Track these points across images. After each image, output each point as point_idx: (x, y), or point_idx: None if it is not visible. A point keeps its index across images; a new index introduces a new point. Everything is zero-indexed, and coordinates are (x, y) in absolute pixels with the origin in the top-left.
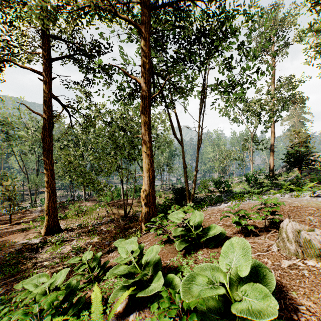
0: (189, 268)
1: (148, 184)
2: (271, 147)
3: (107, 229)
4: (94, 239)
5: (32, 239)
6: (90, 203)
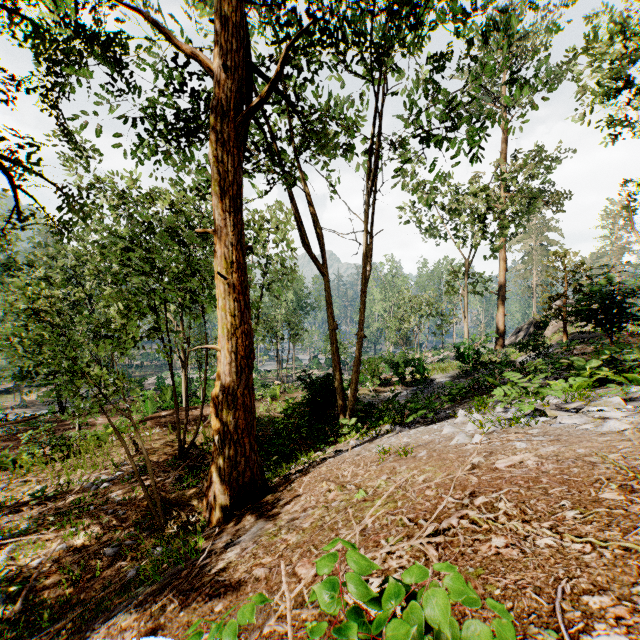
0: None
1: (232, 374)
2: (499, 291)
3: (122, 499)
4: (72, 540)
5: None
6: (103, 419)
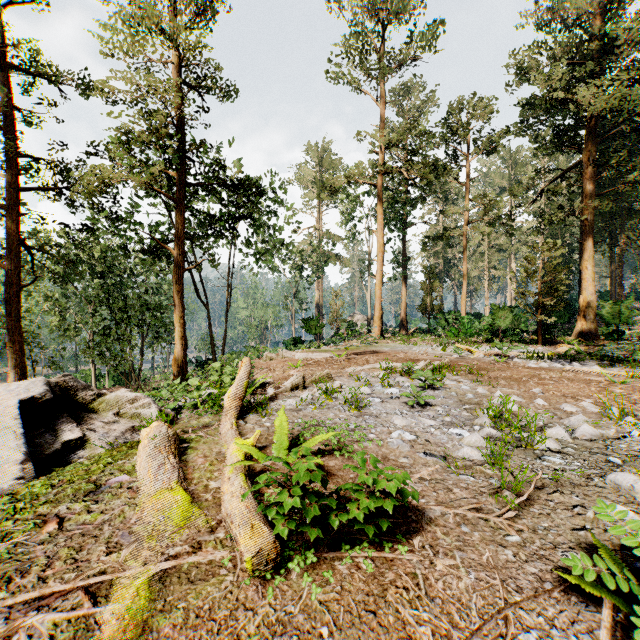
0: None
1: (182, 351)
2: (318, 307)
3: None
4: None
5: None
6: None
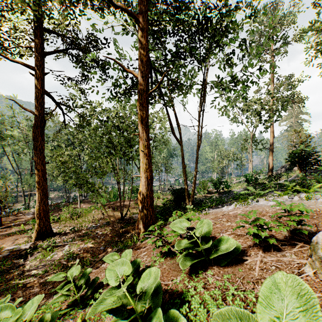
0: (198, 297)
1: (146, 185)
2: (270, 147)
3: (102, 233)
4: (88, 244)
5: (21, 244)
6: (85, 205)
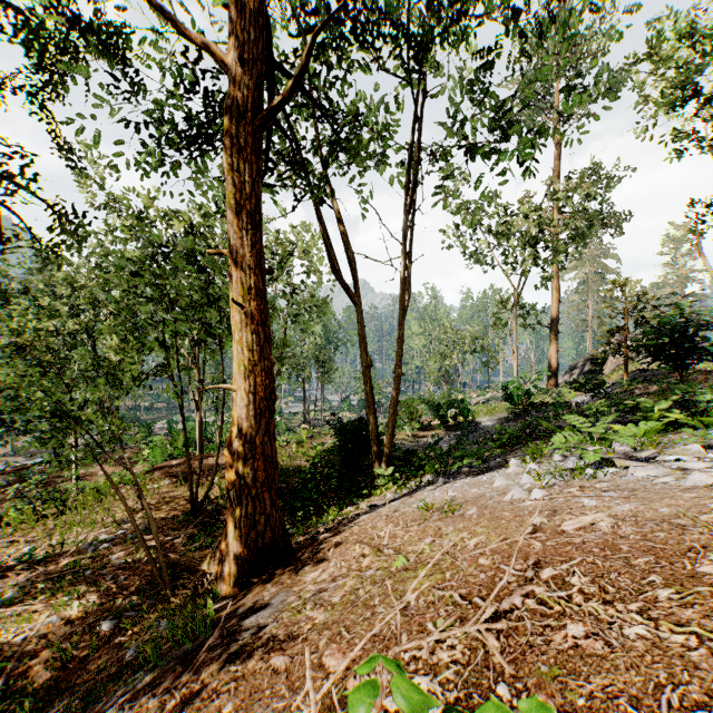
0: None
1: (250, 418)
2: (552, 324)
3: (123, 562)
4: (64, 612)
5: None
6: (106, 469)
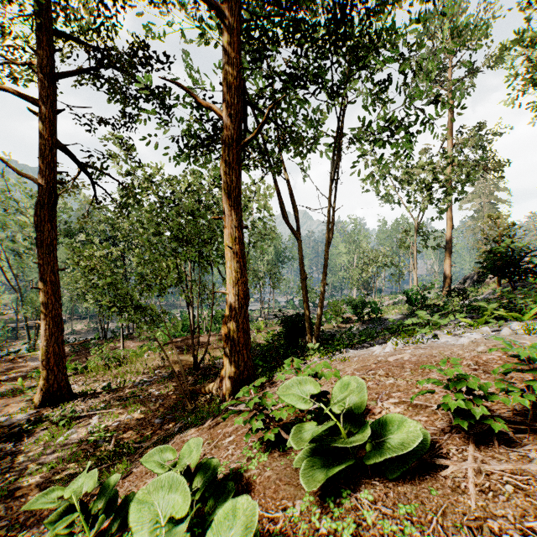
0: None
1: (236, 309)
2: (446, 245)
3: (160, 393)
4: (133, 414)
5: (14, 415)
6: (134, 343)
